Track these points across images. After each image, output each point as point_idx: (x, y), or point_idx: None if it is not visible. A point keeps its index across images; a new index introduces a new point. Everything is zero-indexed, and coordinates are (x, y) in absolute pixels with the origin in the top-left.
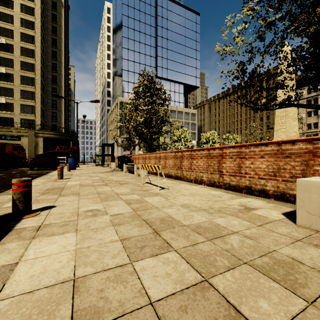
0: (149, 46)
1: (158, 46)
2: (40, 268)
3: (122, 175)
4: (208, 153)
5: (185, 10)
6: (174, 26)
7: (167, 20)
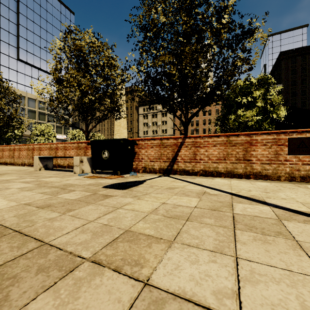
0: (7, 19)
1: (20, 25)
2: None
3: None
4: (28, 148)
5: (57, 2)
6: (44, 13)
7: (34, 1)
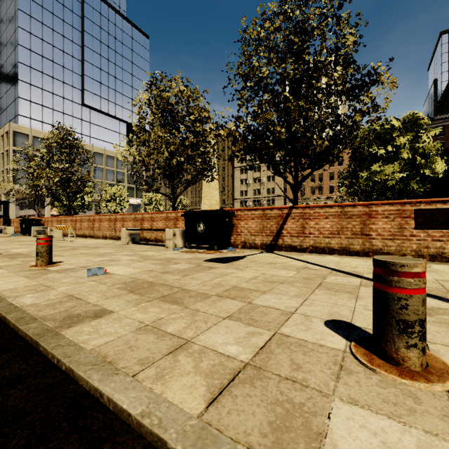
0: (71, 56)
1: (86, 61)
2: (20, 251)
3: (32, 238)
4: (110, 218)
5: (128, 25)
6: (112, 41)
7: (101, 28)
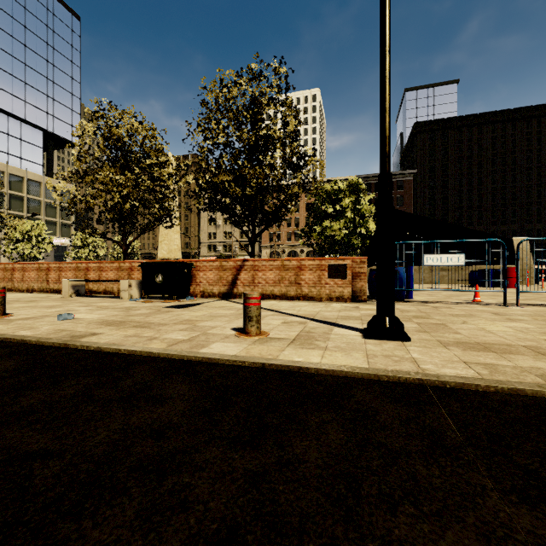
0: None
1: None
2: None
3: None
4: (39, 267)
5: None
6: (20, 12)
7: None
